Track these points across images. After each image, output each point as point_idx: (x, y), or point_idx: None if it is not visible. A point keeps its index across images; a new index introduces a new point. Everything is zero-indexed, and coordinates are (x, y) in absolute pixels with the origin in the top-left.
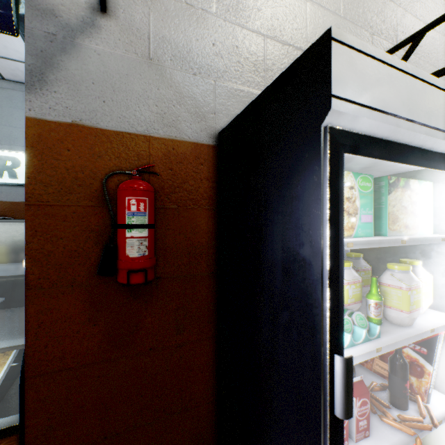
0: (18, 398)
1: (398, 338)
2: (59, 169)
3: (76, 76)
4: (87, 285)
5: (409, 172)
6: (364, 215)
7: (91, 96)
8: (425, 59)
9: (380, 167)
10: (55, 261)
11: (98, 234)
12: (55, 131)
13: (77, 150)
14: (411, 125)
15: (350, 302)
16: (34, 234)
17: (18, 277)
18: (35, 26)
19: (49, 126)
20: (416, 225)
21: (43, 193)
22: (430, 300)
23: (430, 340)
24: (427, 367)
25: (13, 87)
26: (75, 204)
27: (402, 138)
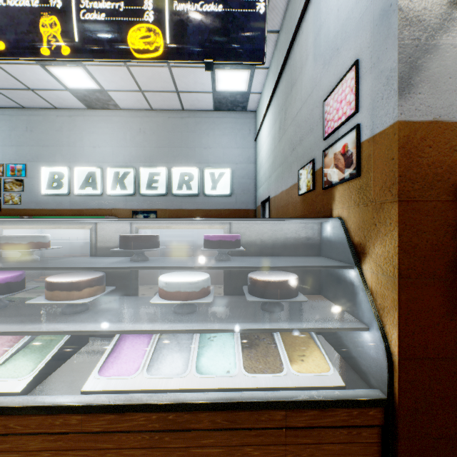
0: (341, 374)
1: None
2: (422, 166)
3: (435, 75)
4: (444, 279)
5: None
6: None
7: (447, 92)
8: None
9: None
10: (419, 253)
11: (453, 229)
12: (419, 130)
13: (436, 146)
14: None
15: None
16: (403, 228)
17: (337, 267)
18: (404, 36)
19: (414, 126)
20: None
21: (410, 190)
22: None
23: None
24: None
25: (189, 116)
26: (434, 199)
27: None
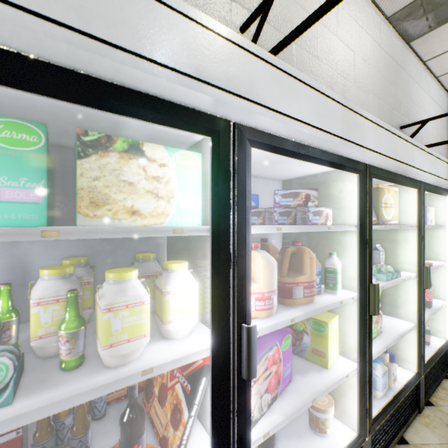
0: None
1: (41, 403)
2: None
3: None
4: None
5: (196, 143)
6: (14, 188)
7: None
8: (303, 45)
9: (138, 131)
10: None
11: None
12: None
13: None
14: (14, 13)
15: (46, 333)
16: None
17: None
18: None
19: None
20: (160, 211)
21: None
22: (195, 317)
23: (197, 373)
24: (185, 413)
25: None
26: None
27: (6, 39)
